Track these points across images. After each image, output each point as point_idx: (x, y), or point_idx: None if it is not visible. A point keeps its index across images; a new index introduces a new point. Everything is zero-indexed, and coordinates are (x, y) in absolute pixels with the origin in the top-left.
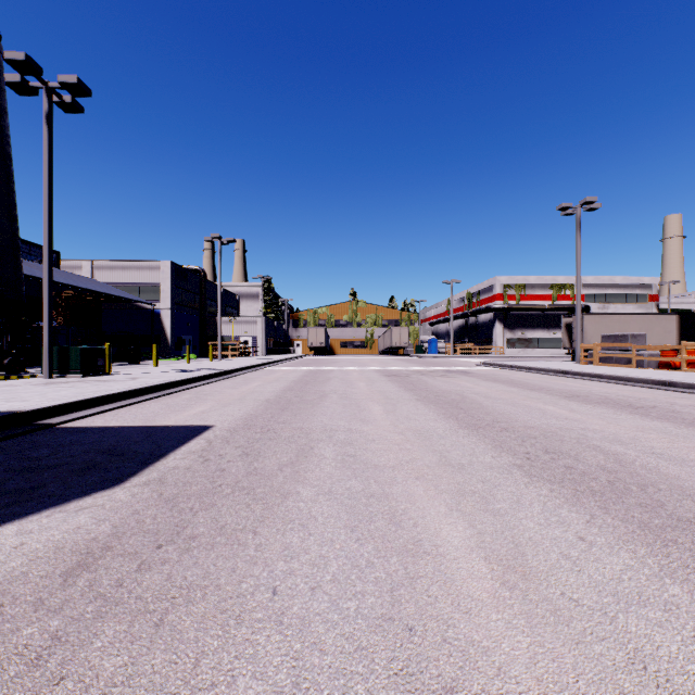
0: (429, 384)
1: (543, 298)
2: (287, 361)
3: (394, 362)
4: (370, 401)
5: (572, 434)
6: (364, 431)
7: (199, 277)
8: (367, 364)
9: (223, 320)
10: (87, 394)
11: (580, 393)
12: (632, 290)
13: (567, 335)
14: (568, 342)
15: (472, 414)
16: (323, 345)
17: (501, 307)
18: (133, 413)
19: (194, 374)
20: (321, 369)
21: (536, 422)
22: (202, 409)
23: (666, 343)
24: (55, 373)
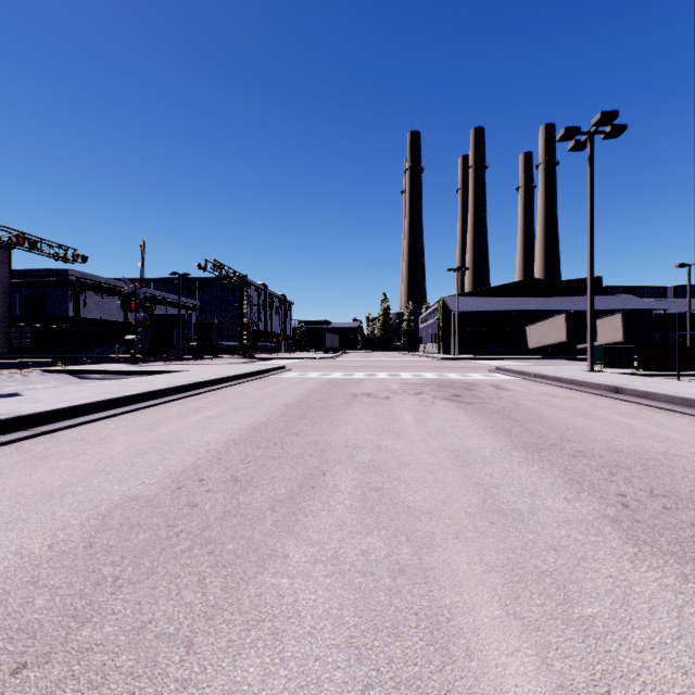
0: None
1: None
2: None
3: None
4: None
5: None
6: None
7: None
8: None
9: None
10: None
11: None
12: None
13: None
14: None
15: None
16: None
17: None
18: None
19: None
20: None
21: None
22: None
23: None
24: None
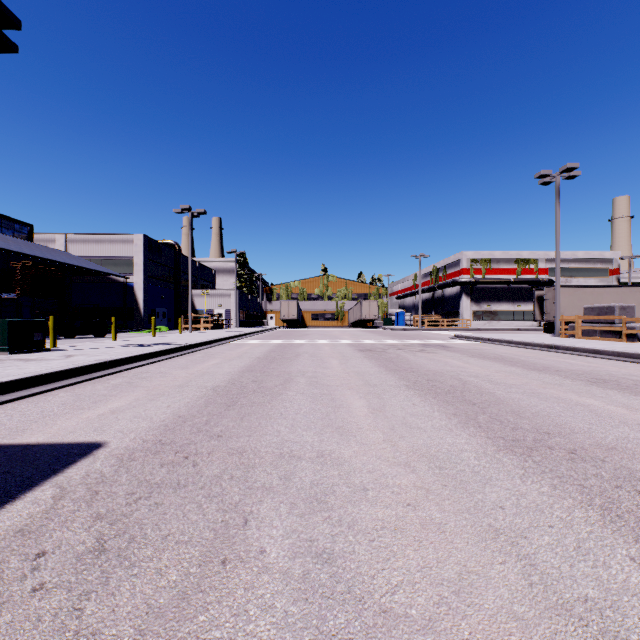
0: (412, 363)
1: (508, 272)
2: (258, 333)
3: (365, 334)
4: (348, 389)
5: None
6: (344, 460)
7: (173, 251)
8: (338, 337)
9: (197, 294)
10: None
11: (601, 376)
12: (594, 264)
13: (538, 307)
14: (539, 315)
15: (496, 415)
16: (295, 318)
17: (467, 281)
18: (12, 413)
19: (146, 349)
20: (291, 343)
21: (608, 436)
22: (116, 406)
23: (639, 316)
24: None
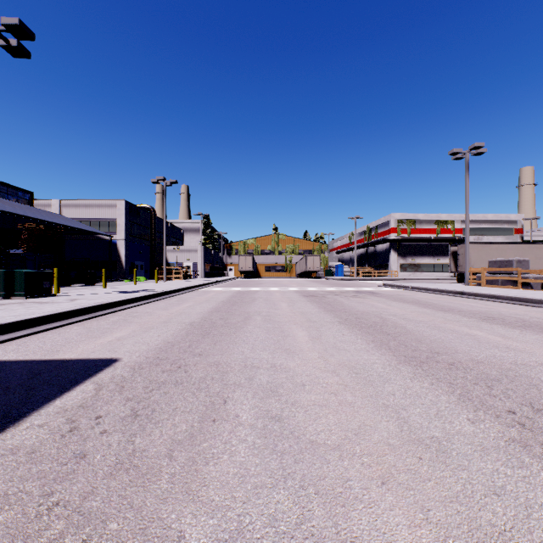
0: (345, 305)
1: (429, 231)
2: (220, 282)
3: (309, 283)
4: (294, 324)
5: (539, 374)
6: (290, 369)
7: (149, 214)
8: (287, 285)
9: (169, 249)
10: (4, 319)
11: (492, 315)
12: (501, 225)
13: (453, 261)
14: (454, 267)
15: (403, 341)
16: (251, 270)
17: (395, 239)
18: (44, 340)
19: (133, 295)
20: (248, 290)
21: (481, 354)
22: (120, 335)
23: (536, 268)
24: (2, 294)
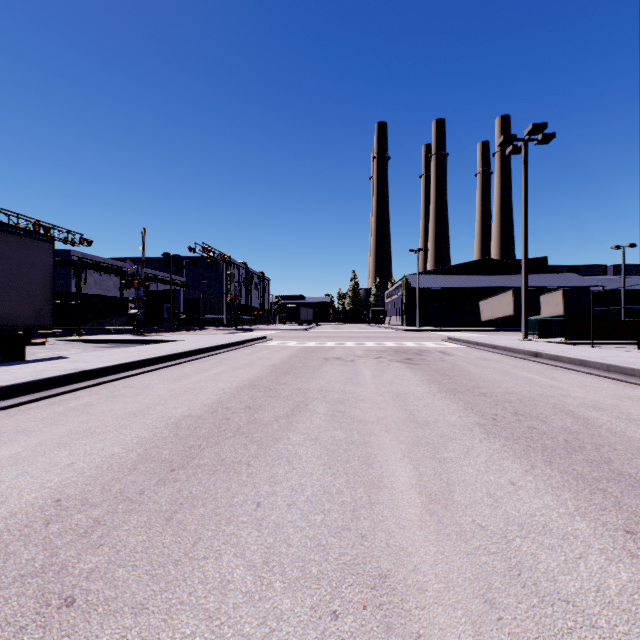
0: None
1: None
2: None
3: None
4: None
5: None
6: None
7: None
8: None
9: None
10: None
11: None
12: None
13: None
14: None
15: None
16: None
17: None
18: None
19: None
20: None
21: None
22: None
23: None
24: None
